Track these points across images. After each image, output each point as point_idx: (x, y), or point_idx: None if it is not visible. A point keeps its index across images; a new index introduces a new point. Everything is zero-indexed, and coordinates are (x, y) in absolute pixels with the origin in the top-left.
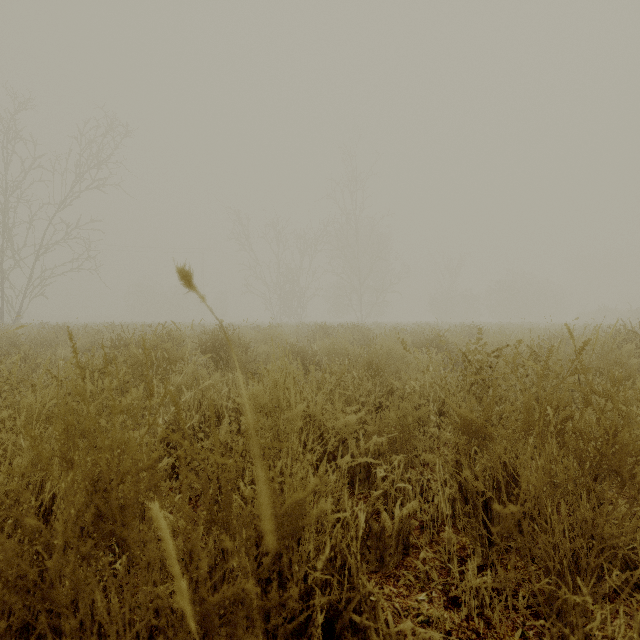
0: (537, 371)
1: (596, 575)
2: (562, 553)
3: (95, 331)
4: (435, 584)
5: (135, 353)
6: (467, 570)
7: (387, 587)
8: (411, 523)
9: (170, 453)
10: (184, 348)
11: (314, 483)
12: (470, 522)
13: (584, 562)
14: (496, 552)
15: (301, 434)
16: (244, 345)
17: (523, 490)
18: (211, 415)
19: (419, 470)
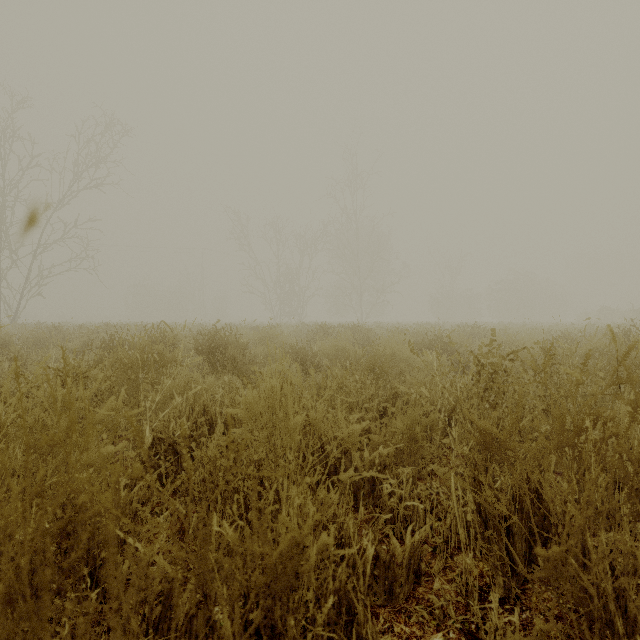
0: (569, 378)
1: (639, 614)
2: (603, 592)
3: (89, 331)
4: (452, 621)
5: (124, 355)
6: (487, 603)
7: (397, 625)
8: (423, 549)
9: (158, 464)
10: (176, 350)
11: (314, 519)
12: (490, 548)
13: (633, 606)
14: (519, 581)
15: (300, 445)
16: (242, 346)
17: (548, 511)
18: (203, 422)
19: (427, 481)
